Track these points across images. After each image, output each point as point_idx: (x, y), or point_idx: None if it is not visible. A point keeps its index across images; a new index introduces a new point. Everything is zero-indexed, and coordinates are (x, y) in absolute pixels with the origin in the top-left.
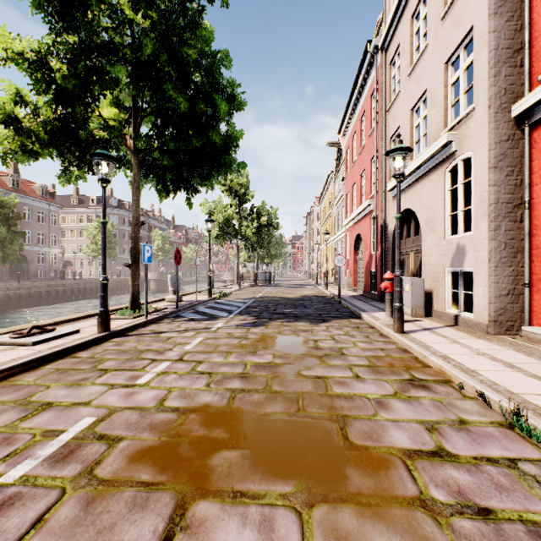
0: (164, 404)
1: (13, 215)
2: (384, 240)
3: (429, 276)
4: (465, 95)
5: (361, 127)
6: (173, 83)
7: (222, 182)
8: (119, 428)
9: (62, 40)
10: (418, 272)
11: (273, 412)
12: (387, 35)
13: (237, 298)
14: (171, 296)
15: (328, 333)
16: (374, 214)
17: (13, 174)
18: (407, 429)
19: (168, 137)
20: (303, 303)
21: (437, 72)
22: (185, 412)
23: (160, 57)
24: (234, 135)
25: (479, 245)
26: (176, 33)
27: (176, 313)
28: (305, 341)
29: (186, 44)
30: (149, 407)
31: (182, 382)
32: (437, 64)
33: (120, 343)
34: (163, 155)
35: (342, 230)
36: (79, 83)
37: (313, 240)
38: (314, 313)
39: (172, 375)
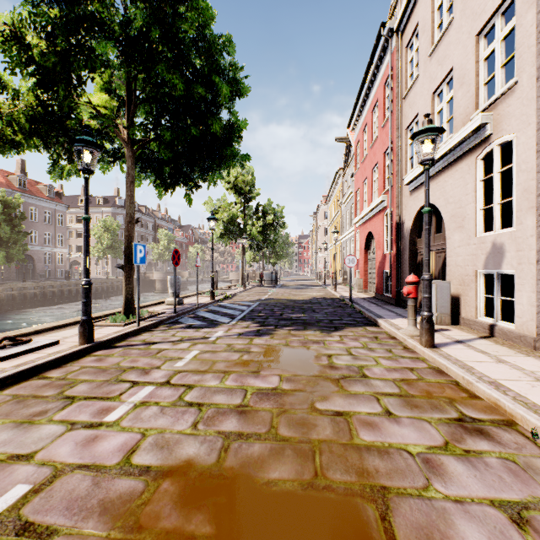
0: (131, 460)
1: (18, 215)
2: (399, 239)
3: (456, 279)
4: (502, 70)
5: (373, 118)
6: (168, 63)
7: (227, 179)
8: (56, 508)
9: (39, 10)
10: (440, 274)
11: (280, 478)
12: (403, 16)
13: (241, 301)
14: (170, 298)
15: (343, 345)
16: (387, 210)
17: (20, 174)
18: (484, 521)
19: (165, 127)
20: (311, 307)
21: (466, 47)
22: (157, 477)
23: (151, 32)
24: (237, 125)
25: (524, 243)
26: (169, 3)
27: (174, 318)
28: (317, 356)
29: (181, 17)
30: (109, 464)
31: (162, 420)
32: (466, 38)
33: (102, 358)
34: (159, 146)
35: (352, 228)
36: (60, 61)
37: (320, 239)
38: (325, 318)
39: (152, 408)
